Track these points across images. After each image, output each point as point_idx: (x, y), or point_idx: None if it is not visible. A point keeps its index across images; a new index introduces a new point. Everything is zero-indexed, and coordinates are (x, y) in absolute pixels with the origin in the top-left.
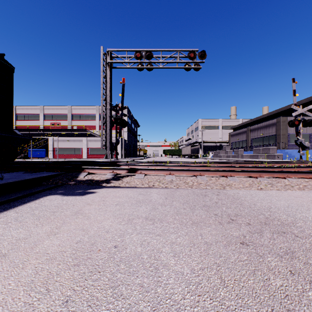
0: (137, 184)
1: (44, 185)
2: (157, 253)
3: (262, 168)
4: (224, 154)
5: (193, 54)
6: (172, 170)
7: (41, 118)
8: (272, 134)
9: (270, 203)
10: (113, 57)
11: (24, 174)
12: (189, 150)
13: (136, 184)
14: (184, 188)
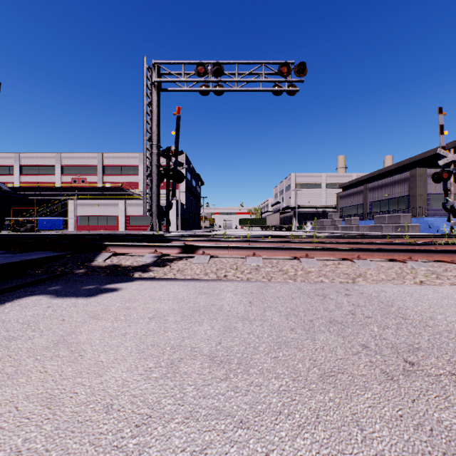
0: (197, 273)
1: (28, 275)
2: None
3: (403, 245)
4: (331, 225)
5: (286, 69)
6: (257, 249)
7: (57, 171)
8: (403, 195)
9: None
10: (162, 74)
11: (0, 256)
12: (278, 220)
13: (194, 274)
14: (281, 282)
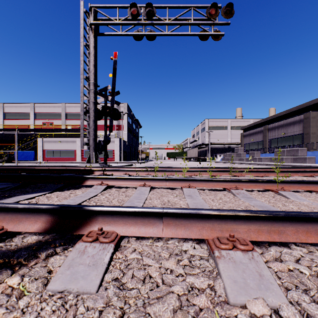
0: None
1: None
2: None
3: None
4: (237, 157)
5: (214, 10)
6: (233, 220)
7: (31, 117)
8: (298, 133)
9: None
10: (99, 19)
11: None
12: (196, 153)
13: None
14: None
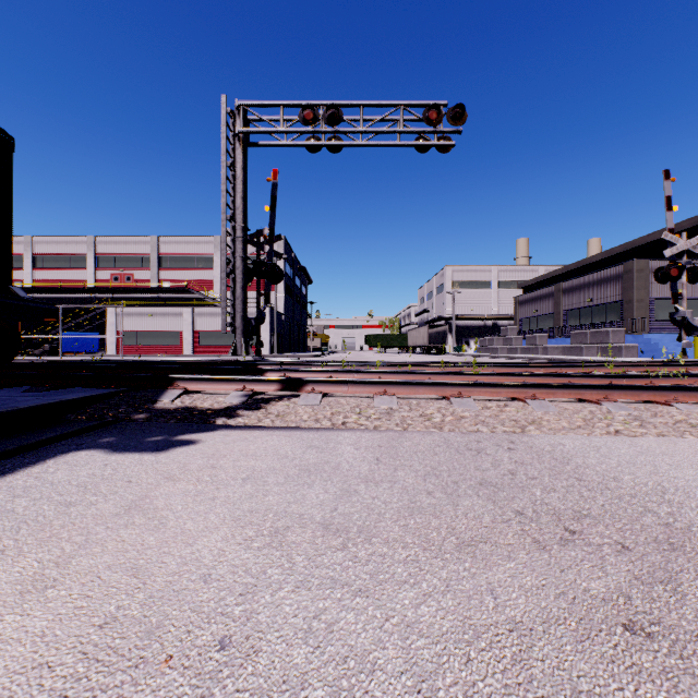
0: (304, 419)
1: (68, 422)
2: (360, 674)
3: (604, 378)
4: (505, 346)
5: (435, 114)
6: (390, 385)
7: (89, 263)
8: (614, 300)
9: (656, 475)
10: (250, 120)
11: (24, 395)
12: (425, 337)
13: (300, 420)
14: (422, 431)
